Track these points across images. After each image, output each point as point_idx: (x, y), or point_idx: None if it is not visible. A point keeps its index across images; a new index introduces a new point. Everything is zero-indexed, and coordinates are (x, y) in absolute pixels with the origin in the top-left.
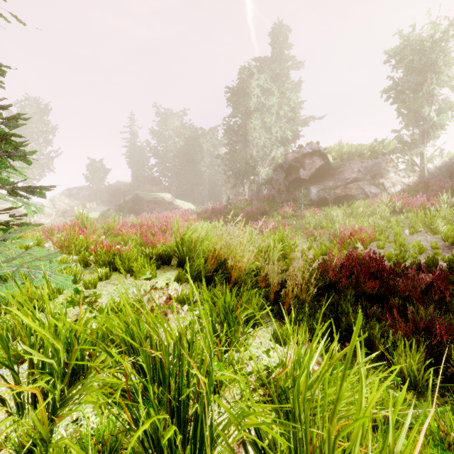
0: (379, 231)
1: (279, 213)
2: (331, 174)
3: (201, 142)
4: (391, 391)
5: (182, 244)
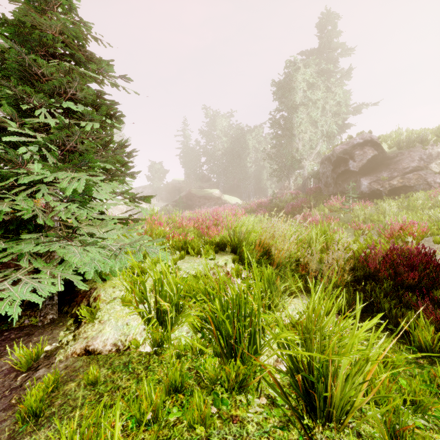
0: (438, 225)
1: (325, 207)
2: (386, 164)
3: (246, 140)
4: (404, 353)
5: (234, 235)
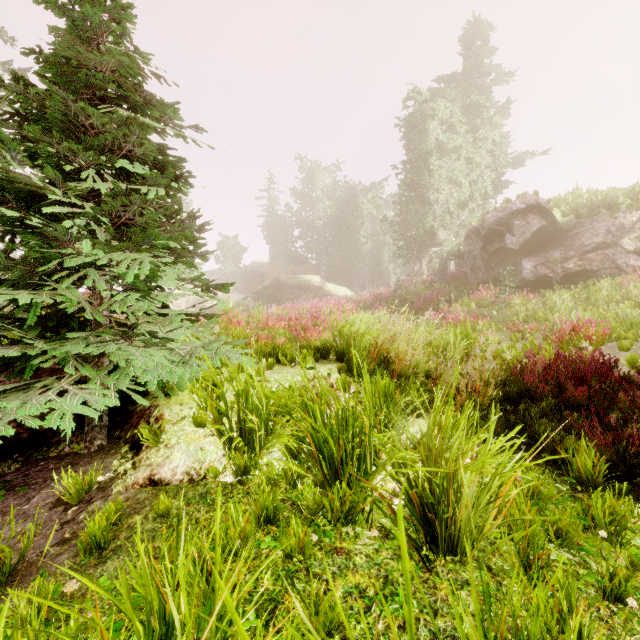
0: (627, 326)
1: (471, 300)
2: (558, 240)
3: (359, 204)
4: (557, 485)
5: (340, 338)
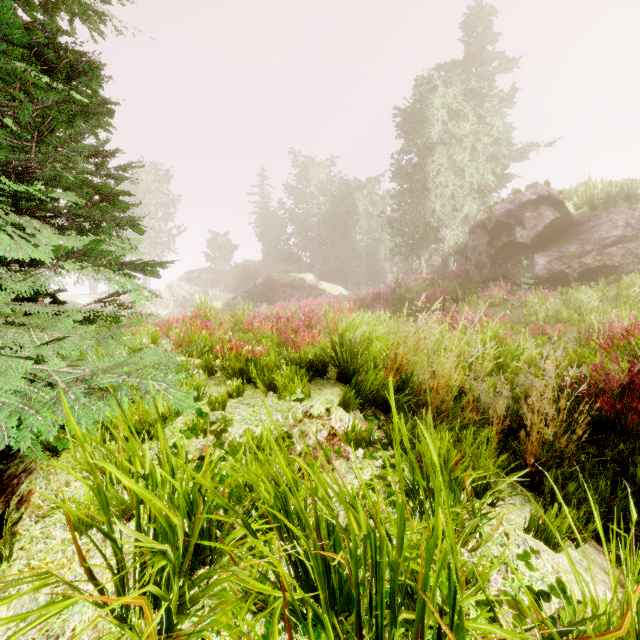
0: None
1: (480, 299)
2: (573, 233)
3: (355, 200)
4: None
5: (341, 346)
